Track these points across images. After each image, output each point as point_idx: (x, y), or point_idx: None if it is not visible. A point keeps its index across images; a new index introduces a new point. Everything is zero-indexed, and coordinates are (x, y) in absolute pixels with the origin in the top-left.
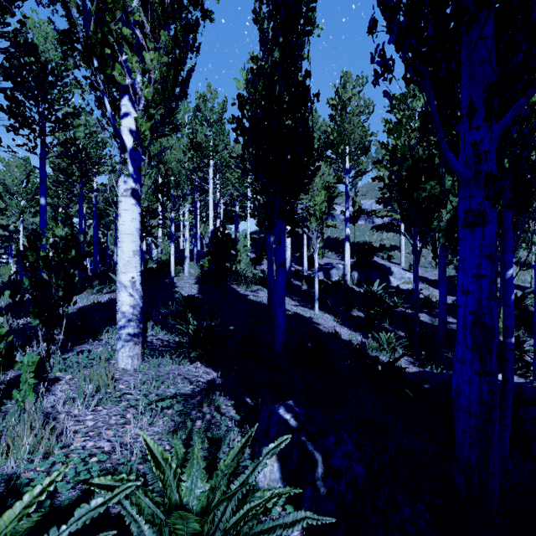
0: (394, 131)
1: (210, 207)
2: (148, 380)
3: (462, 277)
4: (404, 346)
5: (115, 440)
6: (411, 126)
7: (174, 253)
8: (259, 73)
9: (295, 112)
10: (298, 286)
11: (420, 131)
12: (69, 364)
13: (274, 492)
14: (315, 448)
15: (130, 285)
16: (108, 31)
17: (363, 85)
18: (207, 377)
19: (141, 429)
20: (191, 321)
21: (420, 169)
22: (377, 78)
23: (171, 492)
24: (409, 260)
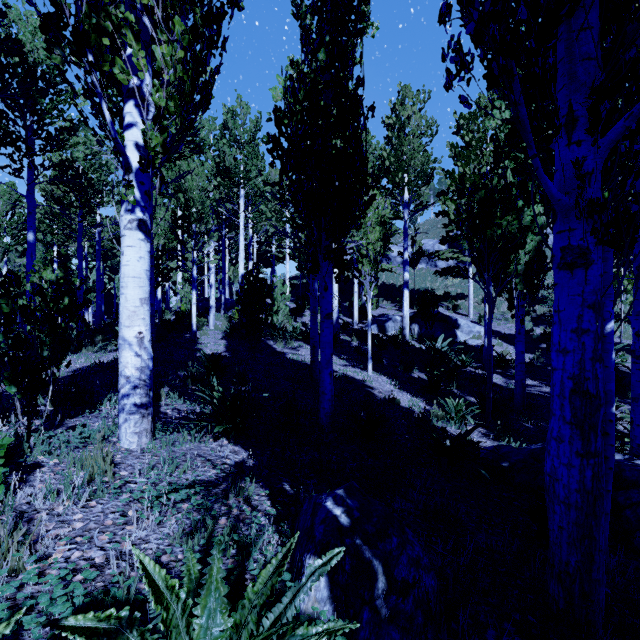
0: (461, 157)
1: (241, 246)
2: (159, 464)
3: (559, 332)
4: (474, 414)
5: (110, 547)
6: (482, 150)
7: (197, 302)
8: (300, 78)
9: (344, 129)
10: (347, 342)
11: (506, 147)
12: (56, 444)
13: (322, 634)
14: (373, 554)
15: (136, 342)
16: (106, 16)
17: (425, 102)
18: (235, 457)
19: (146, 531)
20: (216, 386)
21: (494, 201)
22: (450, 80)
23: (177, 635)
24: (479, 310)
